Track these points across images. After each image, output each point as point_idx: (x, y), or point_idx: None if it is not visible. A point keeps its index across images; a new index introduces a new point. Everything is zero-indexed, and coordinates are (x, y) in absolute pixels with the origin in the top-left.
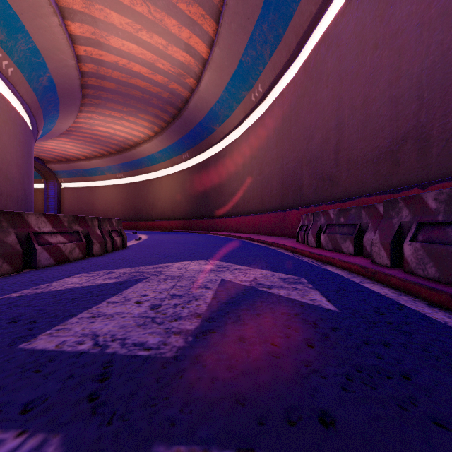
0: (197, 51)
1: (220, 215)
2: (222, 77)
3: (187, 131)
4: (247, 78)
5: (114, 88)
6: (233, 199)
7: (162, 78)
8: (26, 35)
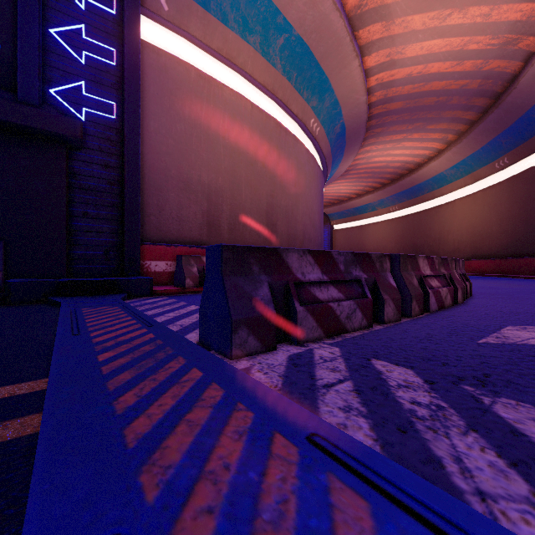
0: None
1: None
2: None
3: (508, 123)
4: None
5: (401, 107)
6: None
7: (473, 63)
8: (331, 92)
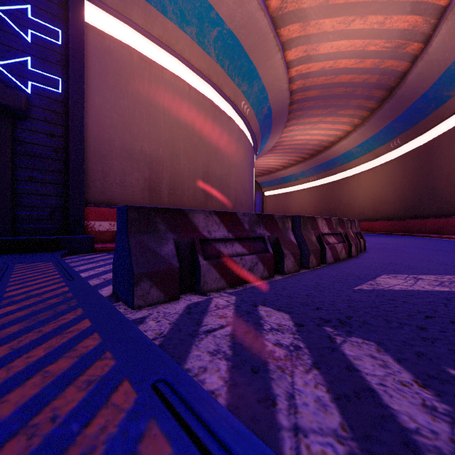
0: (430, 3)
1: None
2: None
3: (400, 111)
4: None
5: (317, 95)
6: None
7: (372, 61)
8: (258, 80)
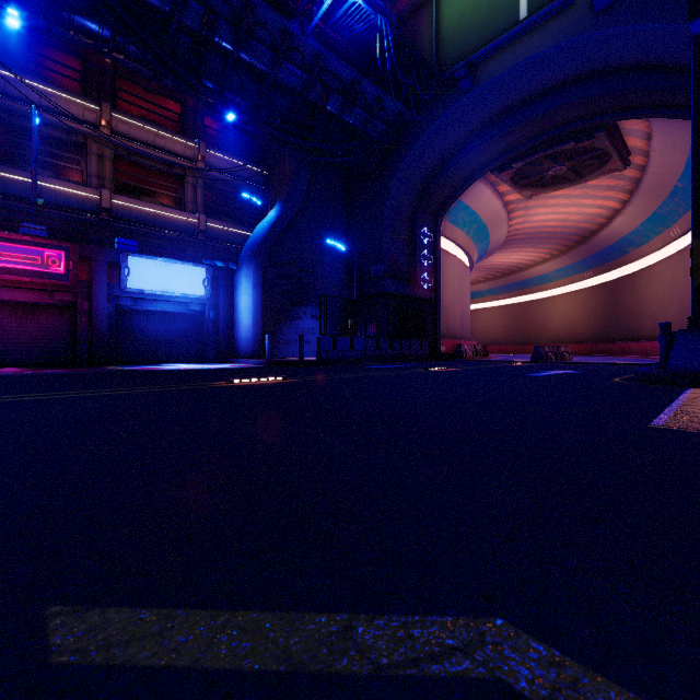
0: (609, 206)
1: (636, 338)
2: (636, 219)
3: (592, 252)
4: (664, 220)
5: (523, 237)
6: (652, 323)
7: (571, 223)
8: (488, 239)
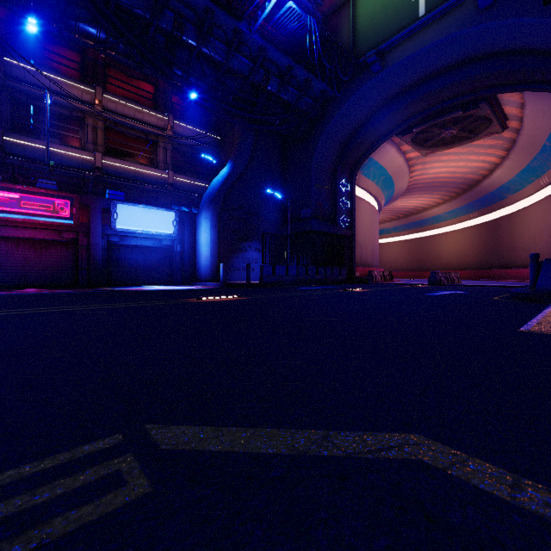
0: (490, 161)
1: (512, 266)
2: (512, 171)
3: (477, 197)
4: (535, 171)
5: (421, 186)
6: (525, 253)
7: (459, 175)
8: (393, 188)
